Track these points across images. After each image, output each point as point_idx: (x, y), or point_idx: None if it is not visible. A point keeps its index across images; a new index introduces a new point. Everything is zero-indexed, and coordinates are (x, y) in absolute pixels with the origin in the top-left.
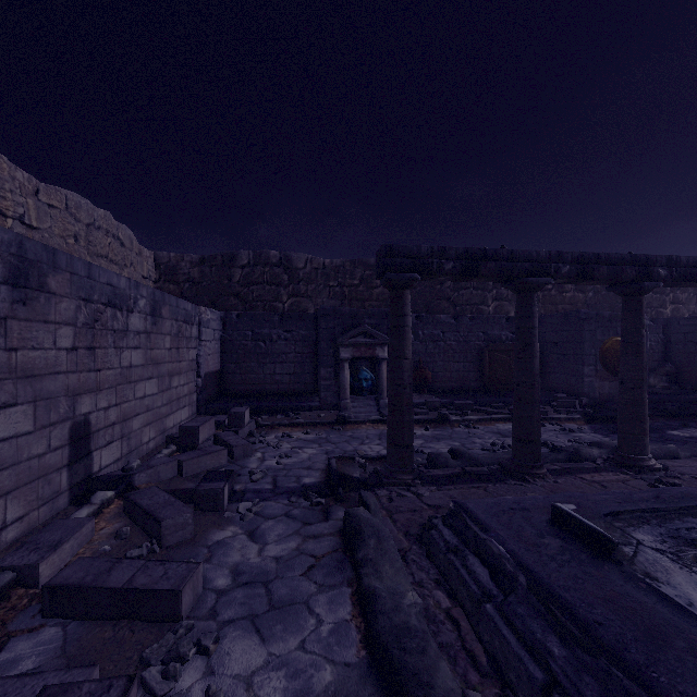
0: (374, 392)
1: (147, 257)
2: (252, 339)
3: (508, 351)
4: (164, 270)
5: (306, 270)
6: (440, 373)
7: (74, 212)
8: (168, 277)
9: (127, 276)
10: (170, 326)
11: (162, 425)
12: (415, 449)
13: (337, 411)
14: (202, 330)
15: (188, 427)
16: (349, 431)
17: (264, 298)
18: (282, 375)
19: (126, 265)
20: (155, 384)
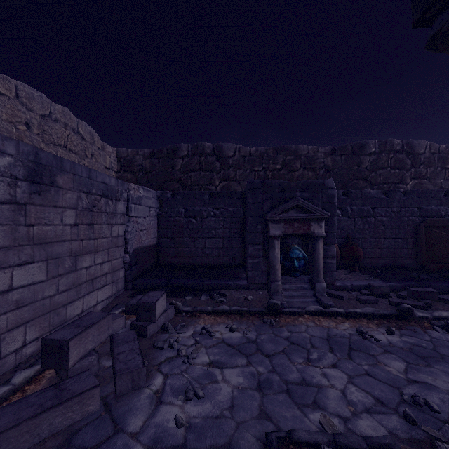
0: (306, 272)
1: (110, 152)
2: (184, 215)
3: (448, 227)
4: (124, 163)
5: (235, 158)
6: (369, 249)
7: (25, 102)
8: (126, 168)
9: (87, 164)
10: (75, 198)
11: (58, 316)
12: (405, 389)
13: (265, 291)
14: (130, 206)
15: (54, 341)
16: (283, 328)
17: (200, 183)
18: (212, 249)
19: (87, 155)
20: (39, 270)
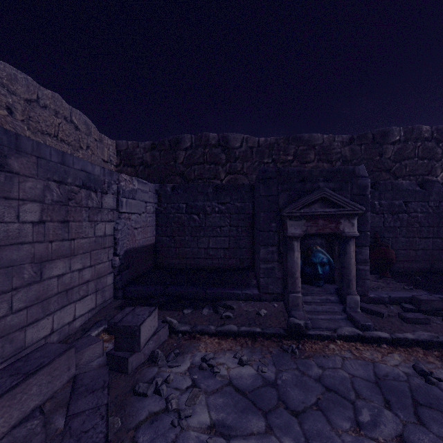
0: (331, 280)
1: (108, 144)
2: (185, 211)
3: None
4: (123, 156)
5: (242, 149)
6: (401, 250)
7: (6, 83)
8: (126, 161)
9: (82, 156)
10: (40, 188)
11: (12, 343)
12: None
13: (281, 303)
14: (120, 200)
15: None
16: (311, 360)
17: (204, 176)
18: (216, 249)
19: (82, 147)
20: None
